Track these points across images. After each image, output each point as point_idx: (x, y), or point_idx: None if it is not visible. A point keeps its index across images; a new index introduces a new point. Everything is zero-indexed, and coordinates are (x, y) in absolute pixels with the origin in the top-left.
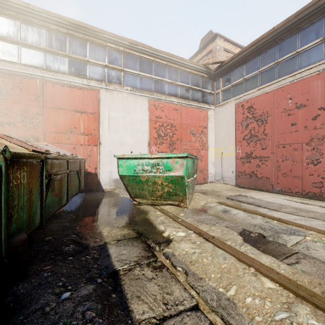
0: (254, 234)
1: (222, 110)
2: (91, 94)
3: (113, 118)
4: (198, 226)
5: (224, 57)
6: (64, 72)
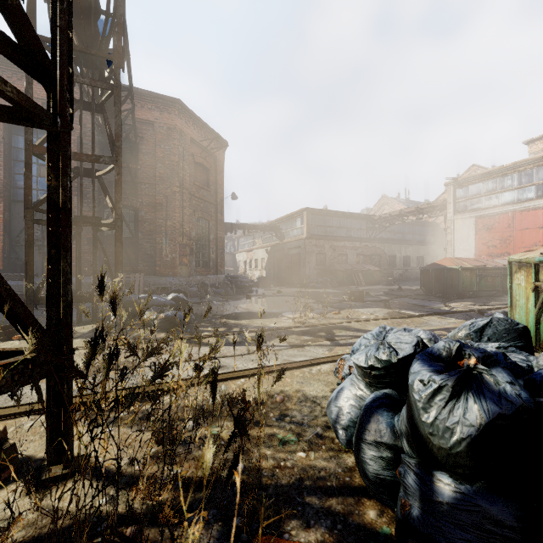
0: None
1: None
2: None
3: None
4: None
5: None
6: (531, 198)
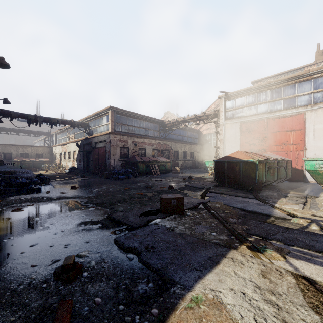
0: None
1: None
2: (298, 117)
3: (318, 129)
4: None
5: None
6: (280, 109)
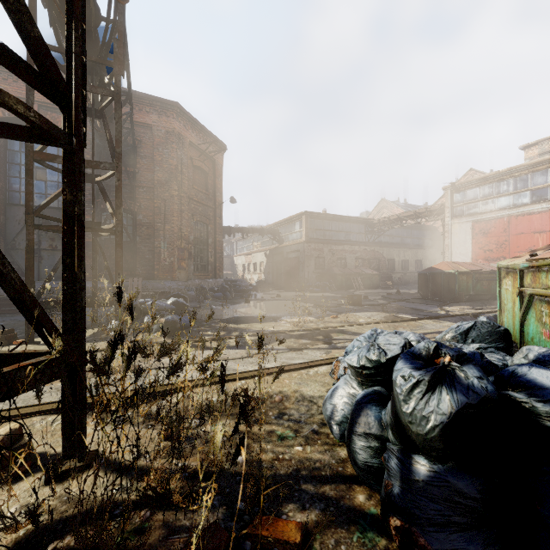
0: None
1: None
2: (549, 215)
3: None
4: None
5: None
6: (526, 203)
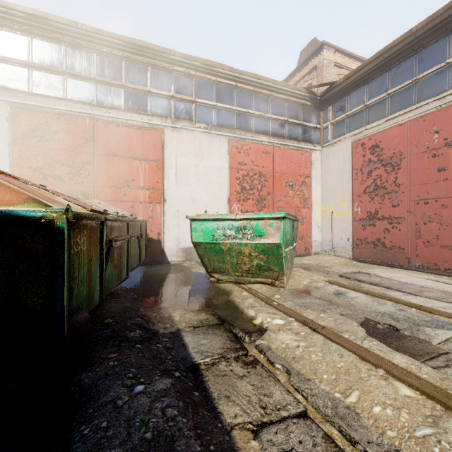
0: (382, 326)
1: (333, 152)
2: (153, 135)
3: (181, 166)
4: (301, 312)
5: (335, 75)
6: (119, 107)
